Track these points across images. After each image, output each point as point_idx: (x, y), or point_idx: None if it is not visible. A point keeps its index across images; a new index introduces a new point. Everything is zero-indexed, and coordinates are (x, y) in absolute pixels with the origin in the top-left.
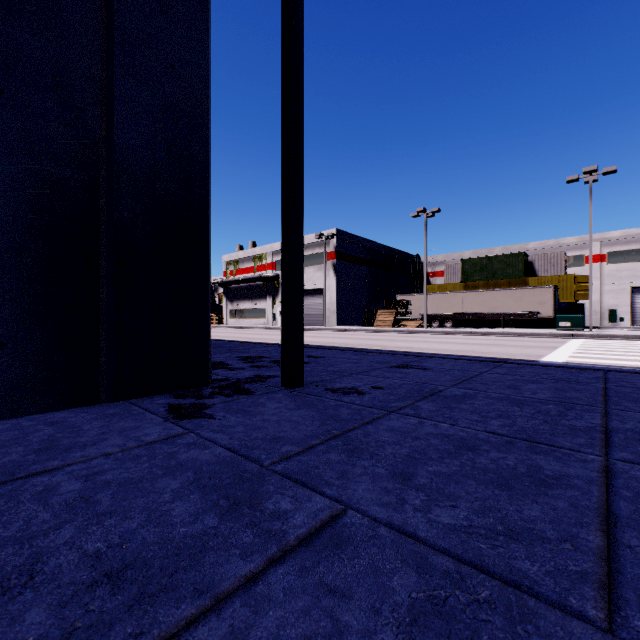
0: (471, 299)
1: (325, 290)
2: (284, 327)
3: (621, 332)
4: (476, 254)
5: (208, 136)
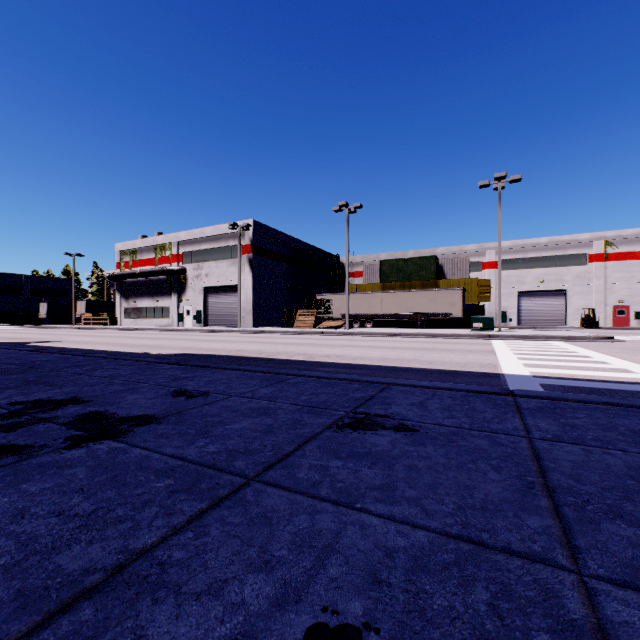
0: (390, 300)
1: (240, 287)
2: None
3: (526, 332)
4: (391, 256)
5: None
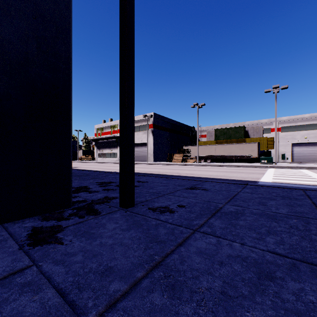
0: (219, 148)
1: (148, 143)
2: (121, 168)
3: (290, 165)
4: (221, 126)
5: (70, 41)
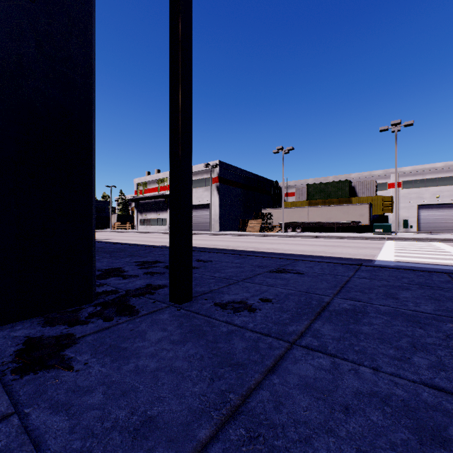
0: (314, 212)
1: (211, 205)
2: (172, 241)
3: (416, 236)
4: (316, 181)
5: (91, 40)
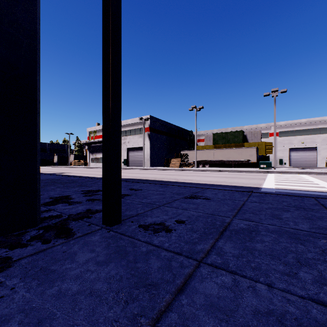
0: (218, 153)
1: (144, 148)
2: (104, 175)
3: (289, 170)
4: (219, 131)
5: (36, 9)
